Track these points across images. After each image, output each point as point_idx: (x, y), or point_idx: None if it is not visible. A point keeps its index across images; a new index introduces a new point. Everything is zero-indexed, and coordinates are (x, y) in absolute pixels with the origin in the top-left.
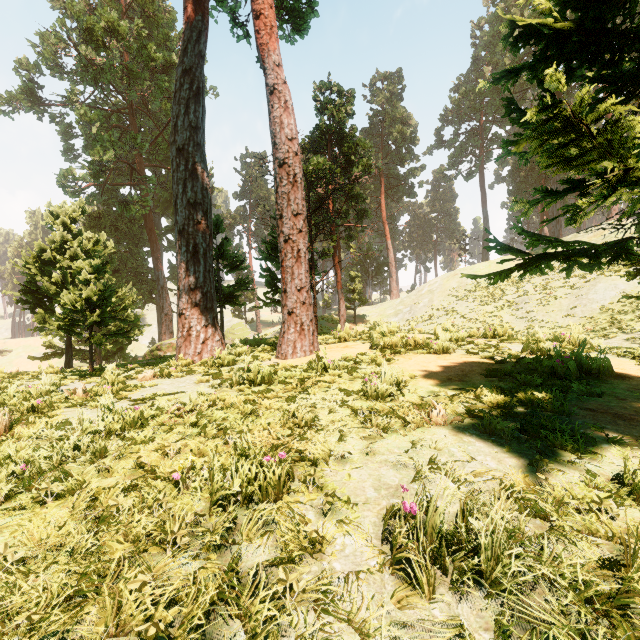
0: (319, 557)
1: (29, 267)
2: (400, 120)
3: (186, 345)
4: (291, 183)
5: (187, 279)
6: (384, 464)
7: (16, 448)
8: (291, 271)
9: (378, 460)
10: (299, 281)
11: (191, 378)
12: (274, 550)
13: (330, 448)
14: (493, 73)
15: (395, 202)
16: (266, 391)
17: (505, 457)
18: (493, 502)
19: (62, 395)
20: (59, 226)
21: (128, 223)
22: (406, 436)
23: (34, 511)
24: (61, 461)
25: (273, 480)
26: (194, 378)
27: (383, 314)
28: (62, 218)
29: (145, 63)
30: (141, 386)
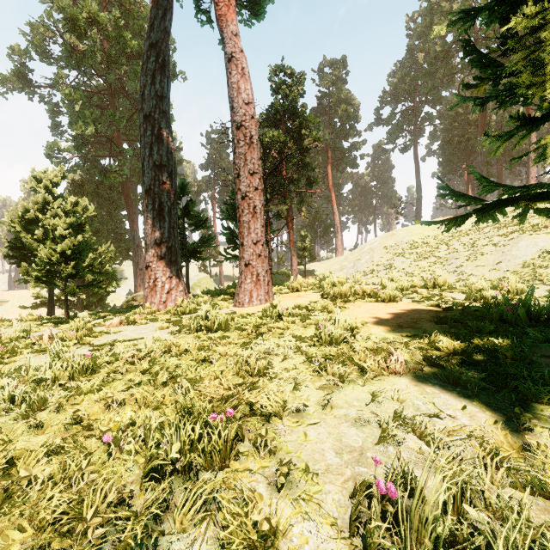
0: None
1: (15, 226)
2: (344, 101)
3: (152, 295)
4: (248, 144)
5: (153, 234)
6: (344, 420)
7: None
8: (248, 226)
9: (337, 415)
10: (255, 235)
11: (154, 325)
12: (212, 548)
13: (284, 400)
14: (451, 13)
15: (340, 172)
16: (222, 337)
17: (476, 412)
18: (479, 473)
19: (29, 341)
20: (42, 189)
21: (108, 190)
22: (364, 386)
23: None
24: None
25: (218, 444)
26: (156, 325)
27: (330, 269)
28: (44, 182)
29: (122, 50)
30: (106, 332)
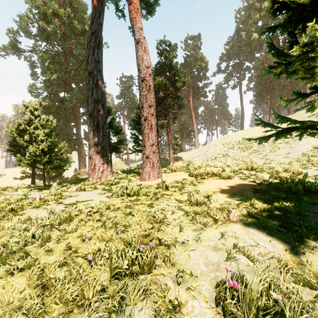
0: (179, 316)
1: (13, 133)
2: (199, 59)
3: (93, 173)
4: (147, 90)
5: (93, 139)
6: (207, 247)
7: (0, 235)
8: (147, 135)
9: (204, 245)
10: (152, 141)
11: (96, 191)
12: (151, 312)
13: (175, 237)
14: (262, 28)
15: (197, 100)
16: (136, 200)
17: (276, 243)
18: (278, 276)
19: (28, 201)
20: (28, 112)
21: (63, 111)
22: (217, 229)
23: (6, 280)
24: (25, 244)
25: (146, 261)
26: (97, 191)
27: (191, 156)
28: (30, 108)
29: (72, 30)
30: (70, 196)
